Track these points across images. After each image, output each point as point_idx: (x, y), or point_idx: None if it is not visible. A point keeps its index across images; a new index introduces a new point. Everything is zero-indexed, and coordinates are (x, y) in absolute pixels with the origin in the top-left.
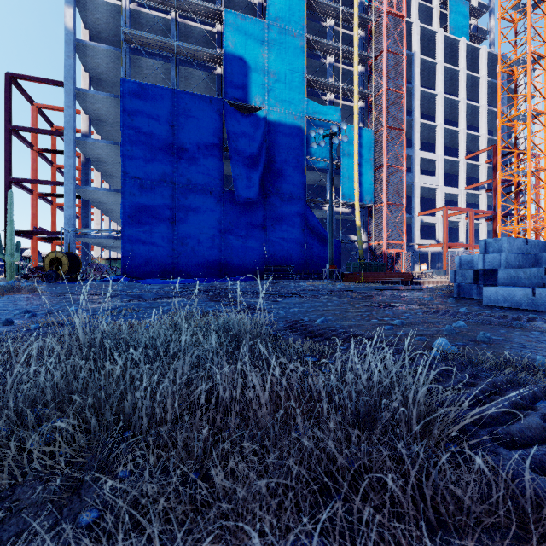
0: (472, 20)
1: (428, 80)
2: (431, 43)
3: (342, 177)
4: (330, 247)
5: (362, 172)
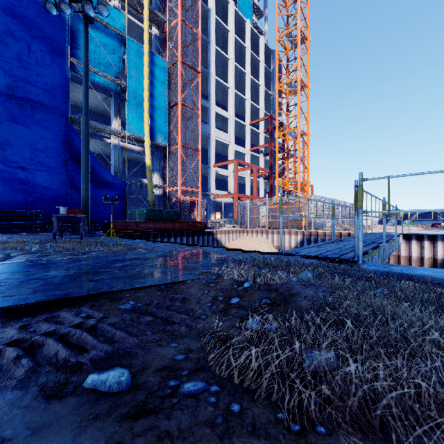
0: (254, 17)
1: (223, 48)
2: (224, 13)
3: (128, 103)
4: (83, 181)
5: (154, 105)
